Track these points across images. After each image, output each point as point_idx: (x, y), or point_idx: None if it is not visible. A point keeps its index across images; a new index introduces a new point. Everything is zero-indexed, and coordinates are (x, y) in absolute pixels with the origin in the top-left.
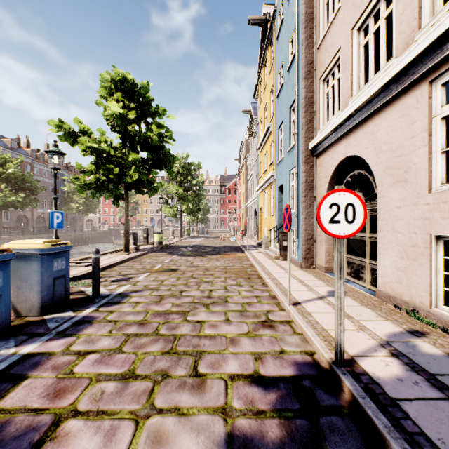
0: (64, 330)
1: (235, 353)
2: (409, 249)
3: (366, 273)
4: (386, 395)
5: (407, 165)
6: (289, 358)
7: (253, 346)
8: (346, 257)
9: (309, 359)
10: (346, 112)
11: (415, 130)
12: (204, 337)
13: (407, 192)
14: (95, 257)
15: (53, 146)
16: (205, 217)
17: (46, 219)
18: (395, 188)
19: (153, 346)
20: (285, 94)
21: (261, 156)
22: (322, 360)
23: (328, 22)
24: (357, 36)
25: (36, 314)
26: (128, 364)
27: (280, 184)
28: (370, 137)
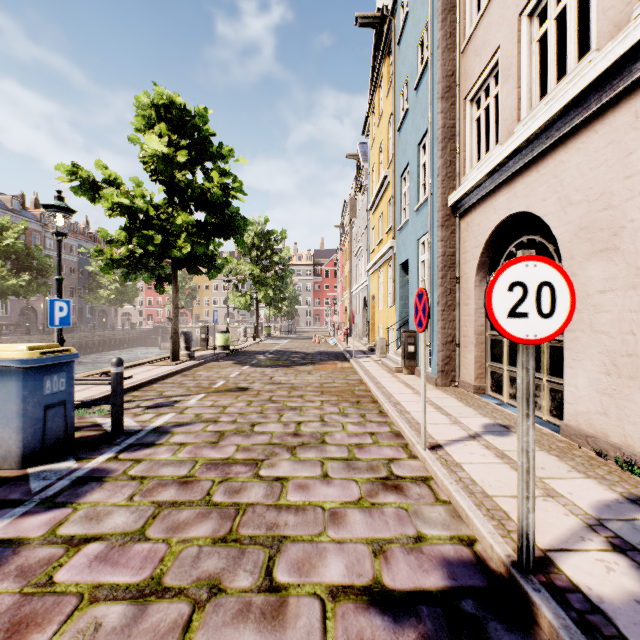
0: (55, 496)
1: (338, 540)
2: (621, 360)
3: (542, 397)
4: (623, 639)
5: (619, 223)
6: (432, 552)
7: (369, 526)
8: (508, 370)
9: (467, 554)
10: (510, 144)
11: (633, 166)
12: (286, 509)
13: (619, 267)
14: (116, 371)
15: (56, 200)
16: (292, 309)
17: None
18: (595, 261)
19: (199, 526)
20: (411, 124)
21: (374, 220)
22: (490, 556)
23: (478, 13)
24: (528, 26)
25: (15, 466)
26: (152, 564)
27: (404, 259)
28: (551, 181)
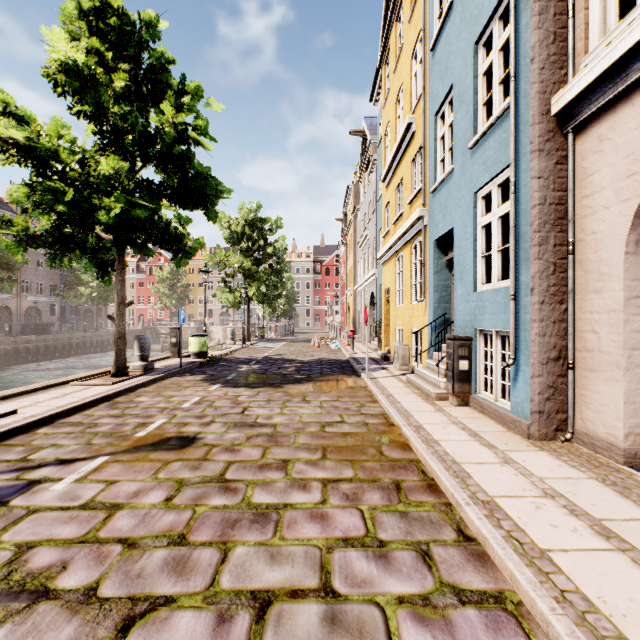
0: None
1: None
2: None
3: None
4: None
5: None
6: None
7: None
8: None
9: None
10: None
11: None
12: None
13: None
14: None
15: None
16: (289, 308)
17: (43, 312)
18: None
19: None
20: (458, 22)
21: (388, 194)
22: None
23: None
24: None
25: None
26: None
27: (443, 231)
28: None
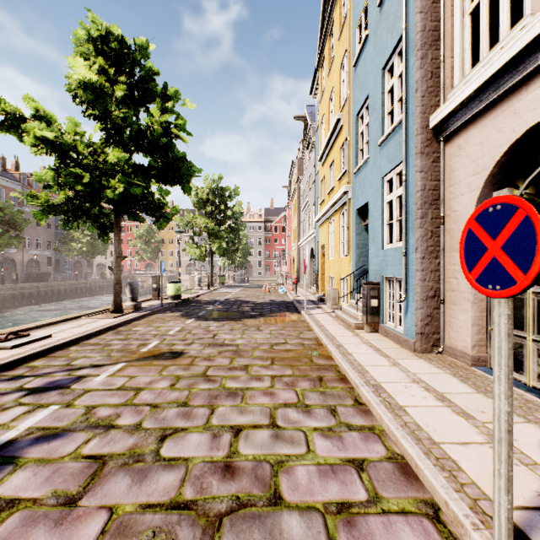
0: None
1: None
2: None
3: None
4: None
5: None
6: None
7: None
8: (535, 340)
9: None
10: None
11: None
12: None
13: None
14: None
15: None
16: (245, 260)
17: (41, 264)
18: None
19: None
20: (372, 50)
21: (323, 171)
22: None
23: None
24: None
25: None
26: None
27: (362, 203)
28: None
